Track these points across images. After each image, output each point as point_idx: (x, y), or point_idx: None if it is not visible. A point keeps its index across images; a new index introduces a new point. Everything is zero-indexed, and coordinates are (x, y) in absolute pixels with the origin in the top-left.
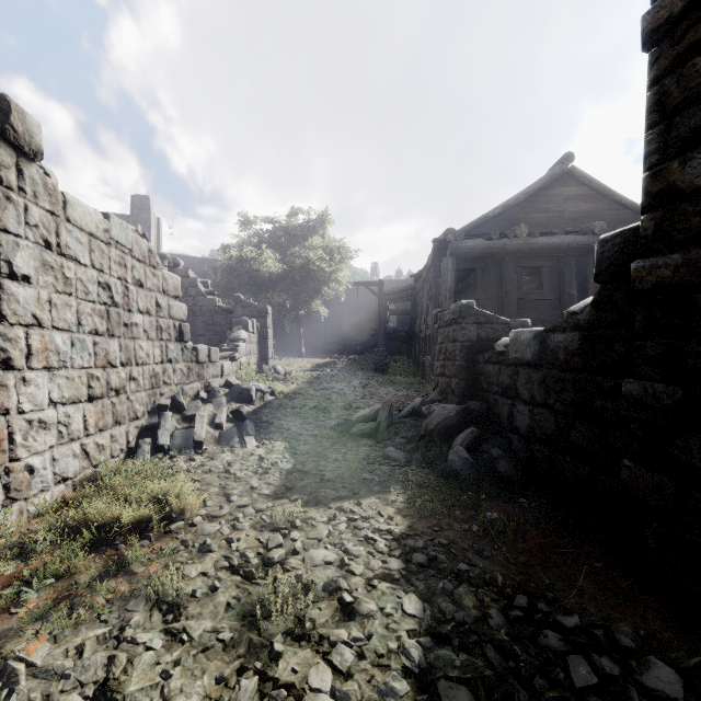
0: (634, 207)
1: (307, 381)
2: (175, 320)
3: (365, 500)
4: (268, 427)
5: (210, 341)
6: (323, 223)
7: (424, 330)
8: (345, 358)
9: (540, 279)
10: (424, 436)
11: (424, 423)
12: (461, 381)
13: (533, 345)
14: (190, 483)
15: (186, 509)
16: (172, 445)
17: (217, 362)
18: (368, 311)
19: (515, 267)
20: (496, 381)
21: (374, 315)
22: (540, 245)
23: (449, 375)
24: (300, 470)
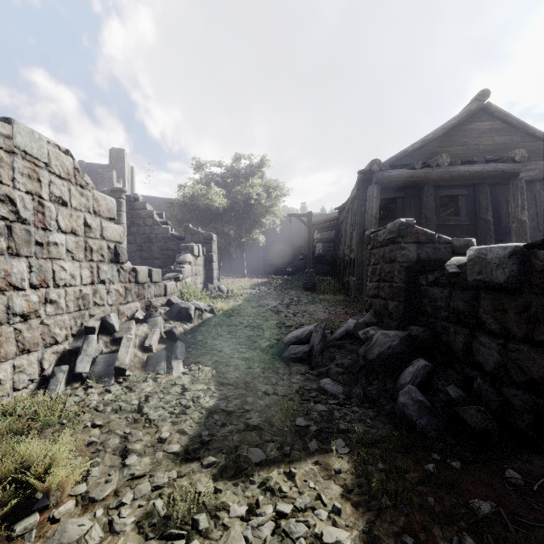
0: None
1: (246, 299)
2: (110, 241)
3: (299, 466)
4: (201, 348)
5: (164, 263)
6: (262, 167)
7: (348, 254)
8: (280, 278)
9: (456, 207)
10: (363, 366)
11: (362, 350)
12: (400, 304)
13: (510, 264)
14: (89, 429)
15: (51, 491)
16: (92, 372)
17: (160, 282)
18: (299, 240)
19: (433, 196)
20: (446, 306)
21: (303, 243)
22: (461, 173)
23: (385, 297)
24: (223, 409)
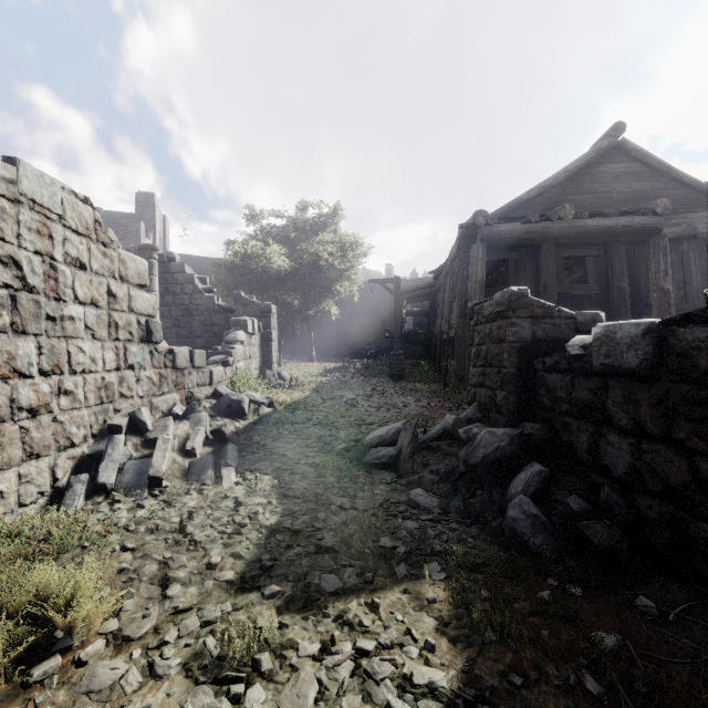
0: (697, 185)
1: (314, 389)
2: (140, 315)
3: (384, 595)
4: (258, 452)
5: (208, 343)
6: (335, 218)
7: (446, 331)
8: (358, 362)
9: (584, 271)
10: (464, 473)
11: (463, 453)
12: (511, 395)
13: (643, 345)
14: (118, 554)
15: (76, 628)
16: (119, 482)
17: (203, 367)
18: (383, 312)
19: (554, 257)
20: (567, 397)
21: (388, 317)
22: (589, 229)
23: (492, 385)
24: (288, 528)
